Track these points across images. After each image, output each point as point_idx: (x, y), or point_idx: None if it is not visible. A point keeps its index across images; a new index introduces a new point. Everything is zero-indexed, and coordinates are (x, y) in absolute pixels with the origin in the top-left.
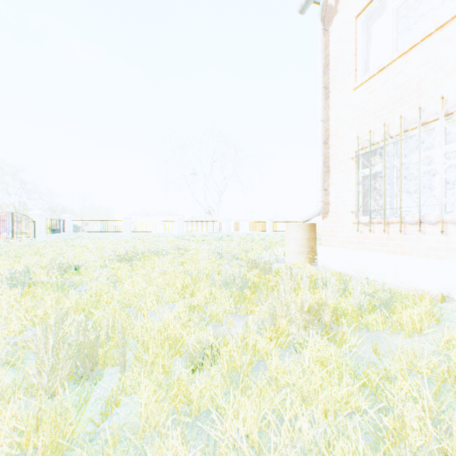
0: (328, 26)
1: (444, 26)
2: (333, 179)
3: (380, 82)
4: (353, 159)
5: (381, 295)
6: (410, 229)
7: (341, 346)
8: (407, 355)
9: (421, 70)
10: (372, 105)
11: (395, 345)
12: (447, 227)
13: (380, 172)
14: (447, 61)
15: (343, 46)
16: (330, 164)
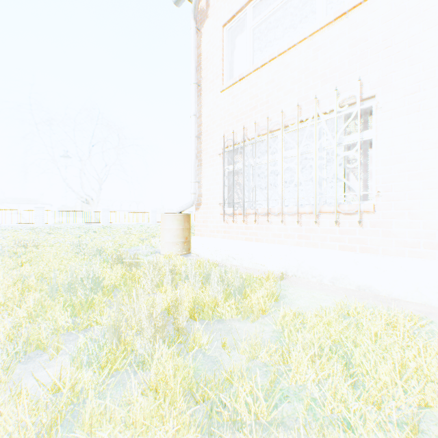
0: (201, 26)
1: (283, 54)
2: (205, 172)
3: (241, 89)
4: (221, 155)
5: (236, 282)
6: (262, 219)
7: (194, 348)
8: (251, 346)
9: (269, 86)
10: (236, 109)
11: (244, 332)
12: (286, 218)
13: (241, 169)
14: (285, 83)
15: (213, 49)
16: (202, 158)
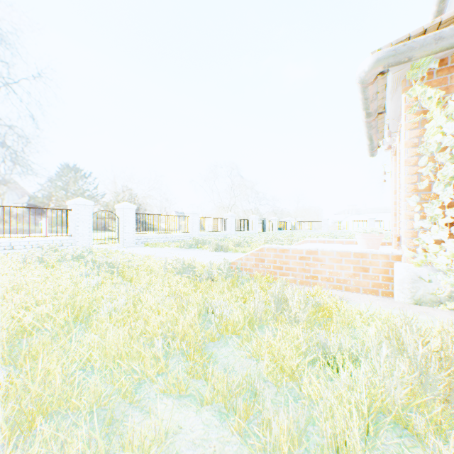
0: None
1: None
2: None
3: None
4: None
5: None
6: None
7: None
8: None
9: None
10: None
11: None
12: None
13: None
14: None
15: None
16: None
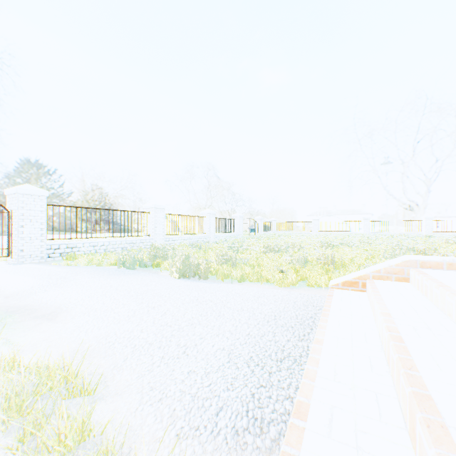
0: None
1: None
2: None
3: None
4: None
5: None
6: None
7: None
8: None
9: None
10: None
11: None
12: None
13: None
14: None
15: None
16: None
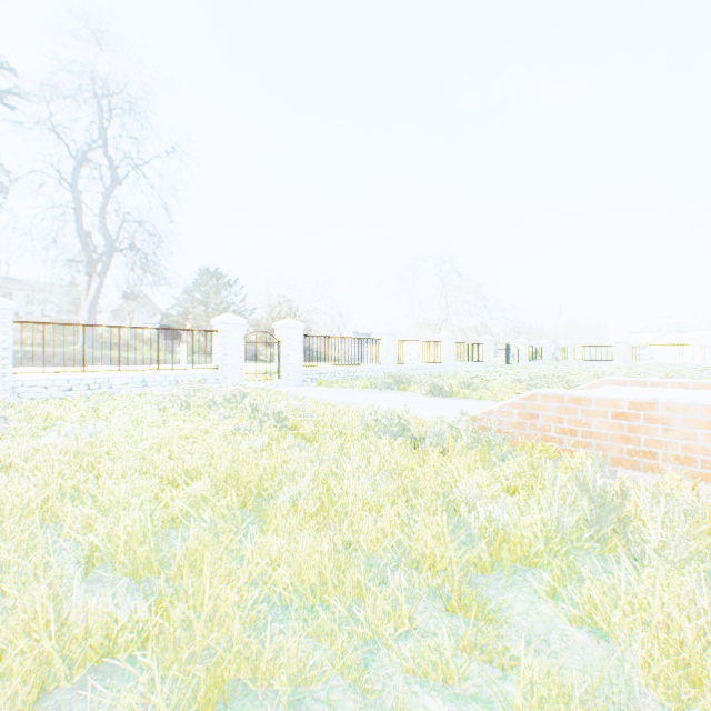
0: None
1: None
2: None
3: None
4: None
5: None
6: None
7: None
8: None
9: None
10: None
11: None
12: None
13: None
14: None
15: None
16: None
